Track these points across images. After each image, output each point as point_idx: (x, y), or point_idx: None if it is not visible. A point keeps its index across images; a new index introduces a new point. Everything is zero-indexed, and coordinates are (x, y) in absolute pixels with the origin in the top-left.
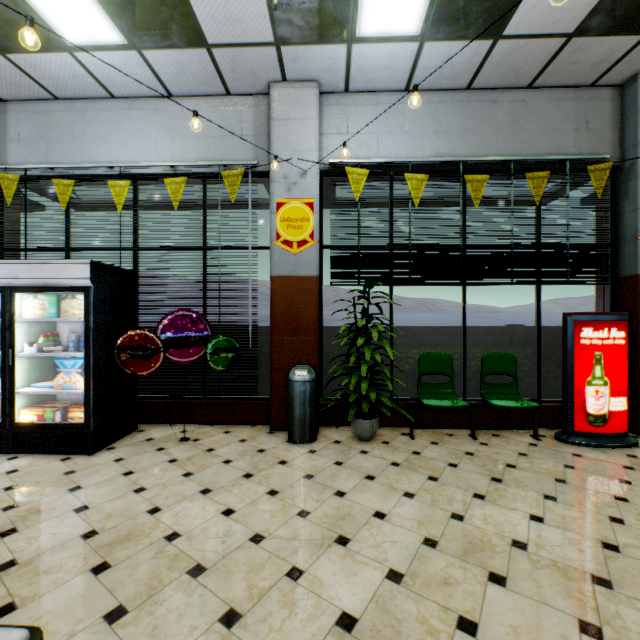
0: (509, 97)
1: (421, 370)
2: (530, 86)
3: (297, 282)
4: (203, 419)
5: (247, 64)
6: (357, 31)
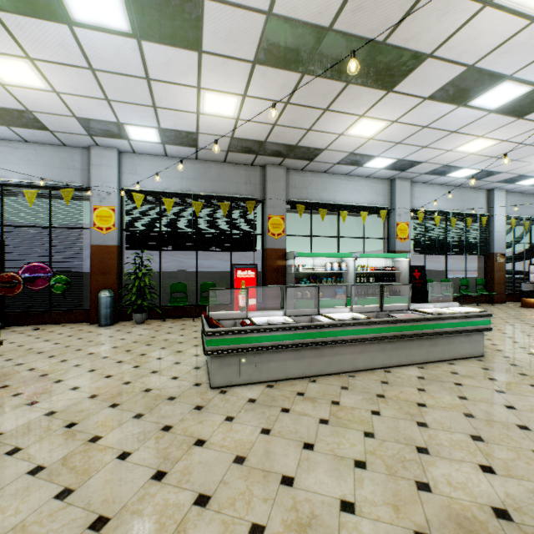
0: (216, 165)
1: (172, 291)
2: (225, 162)
3: (106, 248)
4: (49, 322)
5: (75, 138)
6: (130, 138)
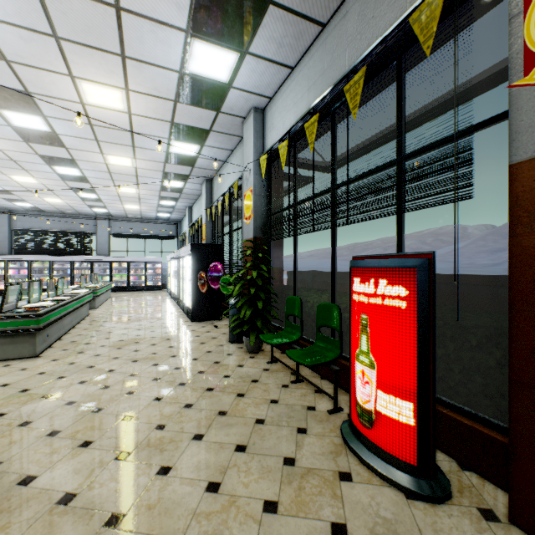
0: None
1: (287, 310)
2: None
3: (248, 243)
4: None
5: (226, 125)
6: (224, 82)
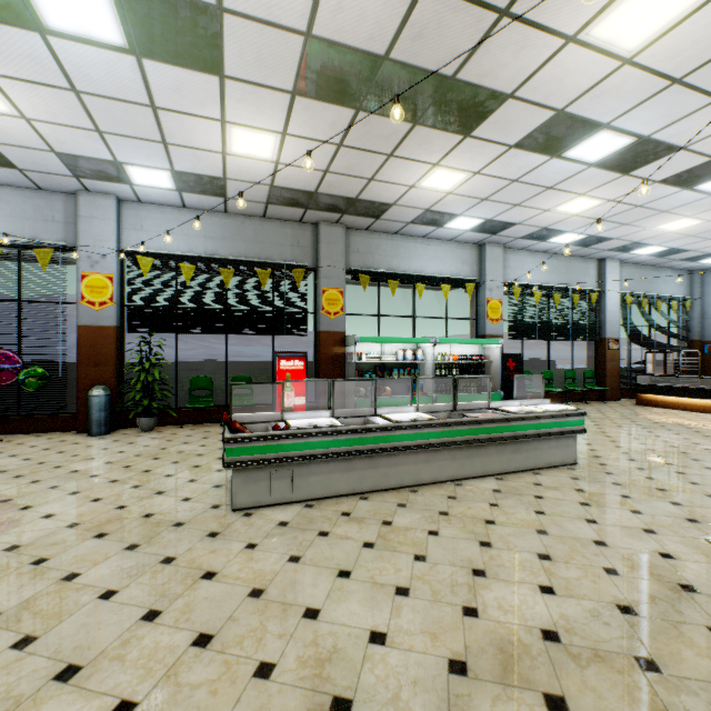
0: (253, 221)
1: (192, 387)
2: (265, 217)
3: (99, 330)
4: (18, 431)
5: (55, 180)
6: (133, 182)
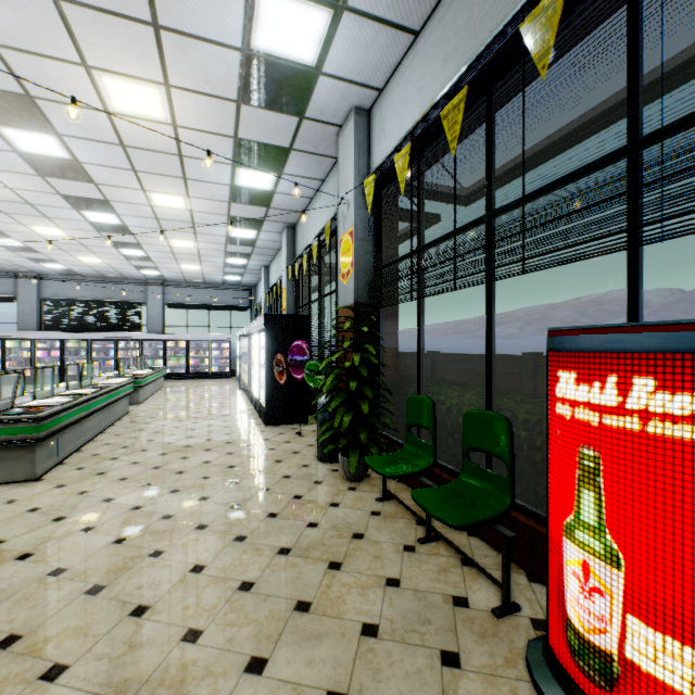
0: None
1: (408, 418)
2: None
3: (346, 312)
4: None
5: (313, 139)
6: (309, 64)
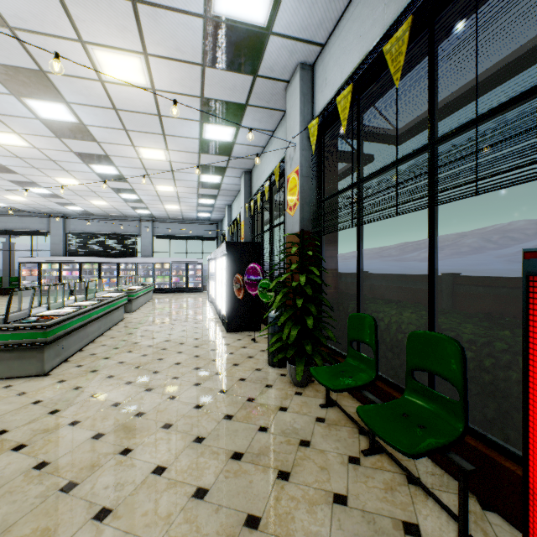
0: None
1: (350, 333)
2: None
3: (293, 238)
4: None
5: (265, 94)
6: (261, 25)
